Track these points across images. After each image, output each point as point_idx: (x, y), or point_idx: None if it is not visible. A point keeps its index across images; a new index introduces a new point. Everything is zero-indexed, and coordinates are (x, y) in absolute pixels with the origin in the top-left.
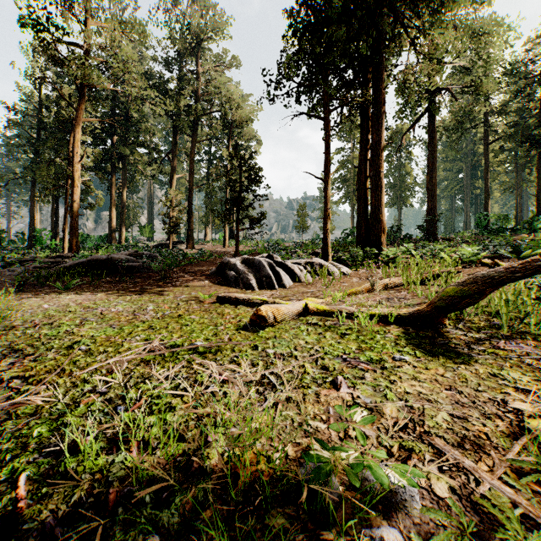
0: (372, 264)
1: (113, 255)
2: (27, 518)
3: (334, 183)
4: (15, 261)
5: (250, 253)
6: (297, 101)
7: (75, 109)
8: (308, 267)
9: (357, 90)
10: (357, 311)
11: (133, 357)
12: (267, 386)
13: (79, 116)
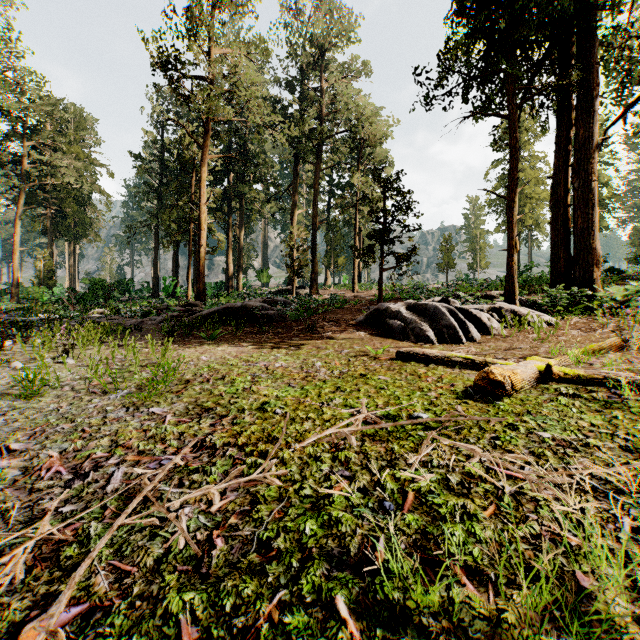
0: (597, 309)
1: (247, 302)
2: None
3: (490, 206)
4: (151, 310)
5: (391, 298)
6: (465, 100)
7: (202, 147)
8: (494, 315)
9: (542, 75)
10: (636, 379)
11: (356, 429)
12: (596, 495)
13: (205, 154)
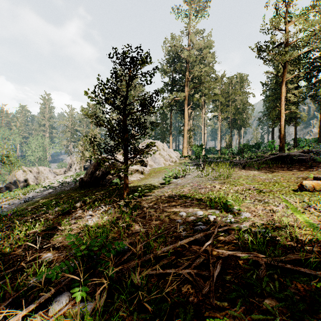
0: None
1: (291, 153)
2: (201, 199)
3: None
4: (253, 157)
5: None
6: None
7: (282, 77)
8: None
9: None
10: None
11: (240, 187)
12: (259, 201)
13: (283, 79)
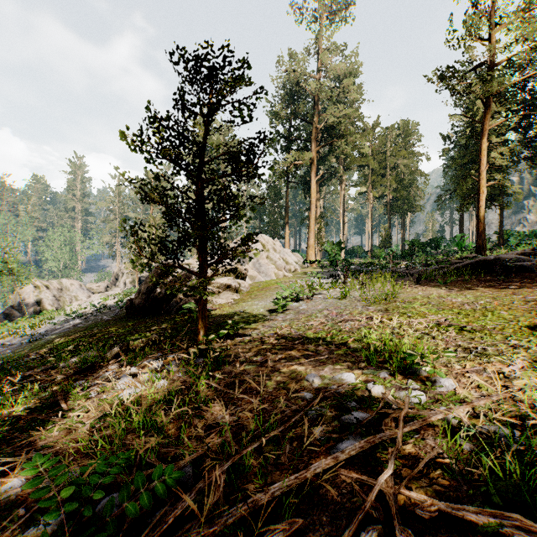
0: None
1: (501, 255)
2: (348, 343)
3: None
4: (432, 263)
5: None
6: None
7: (481, 123)
8: None
9: None
10: None
11: (419, 321)
12: (466, 351)
13: (484, 127)
